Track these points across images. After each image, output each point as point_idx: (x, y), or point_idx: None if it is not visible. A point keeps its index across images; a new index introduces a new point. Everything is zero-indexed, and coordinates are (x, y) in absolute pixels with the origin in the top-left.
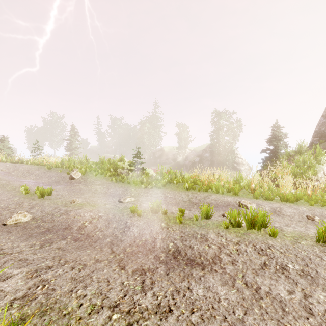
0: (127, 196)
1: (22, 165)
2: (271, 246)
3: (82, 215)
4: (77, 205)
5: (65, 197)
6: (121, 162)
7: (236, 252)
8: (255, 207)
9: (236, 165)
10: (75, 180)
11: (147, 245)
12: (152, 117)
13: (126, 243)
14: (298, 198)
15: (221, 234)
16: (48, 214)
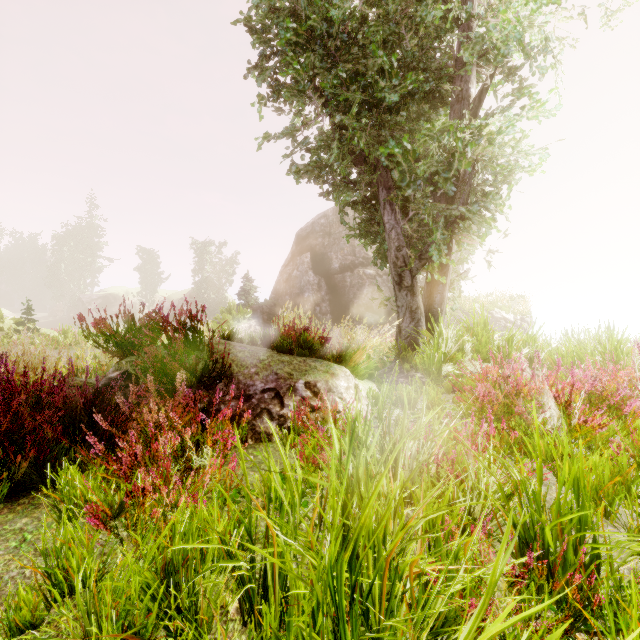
0: None
1: None
2: None
3: None
4: None
5: None
6: None
7: None
8: None
9: None
10: None
11: None
12: (81, 227)
13: None
14: None
15: None
16: None
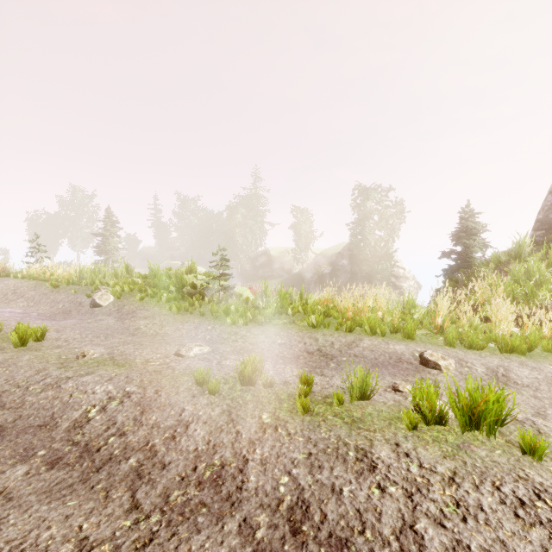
0: (195, 343)
1: (5, 281)
2: (541, 490)
3: (90, 389)
4: (89, 362)
5: (70, 345)
6: (192, 275)
7: (456, 513)
8: (455, 366)
9: (394, 279)
10: (101, 308)
11: (224, 480)
12: (249, 198)
13: (174, 473)
14: (532, 346)
15: (405, 446)
16: (16, 387)
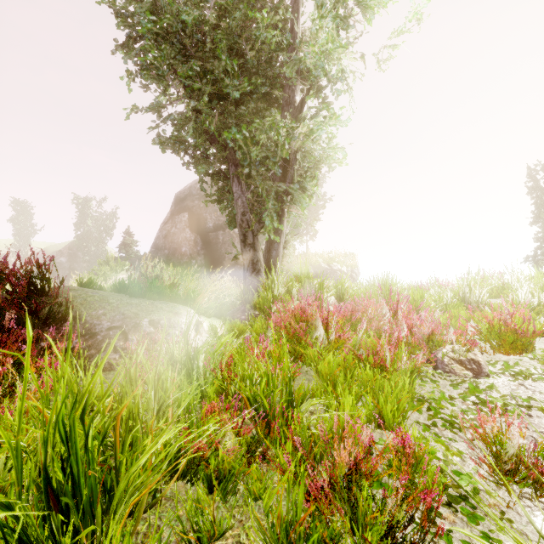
0: None
1: None
2: None
3: None
4: None
5: None
6: None
7: None
8: None
9: None
10: None
11: None
12: None
13: None
14: None
15: None
16: None
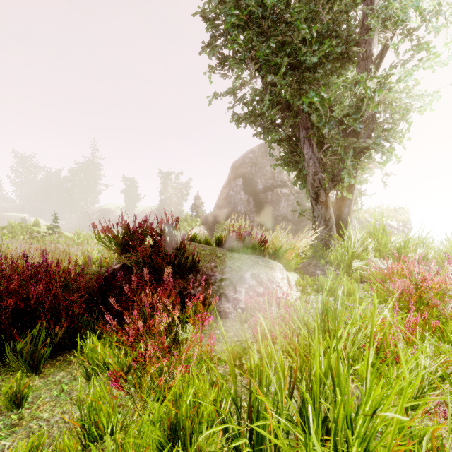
0: None
1: None
2: None
3: None
4: None
5: None
6: (37, 226)
7: None
8: None
9: None
10: None
11: None
12: (87, 164)
13: None
14: None
15: None
16: None
